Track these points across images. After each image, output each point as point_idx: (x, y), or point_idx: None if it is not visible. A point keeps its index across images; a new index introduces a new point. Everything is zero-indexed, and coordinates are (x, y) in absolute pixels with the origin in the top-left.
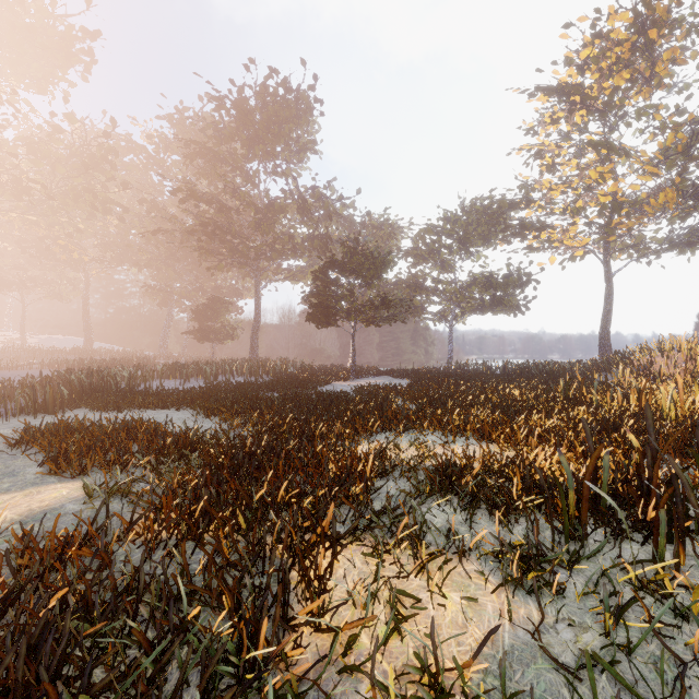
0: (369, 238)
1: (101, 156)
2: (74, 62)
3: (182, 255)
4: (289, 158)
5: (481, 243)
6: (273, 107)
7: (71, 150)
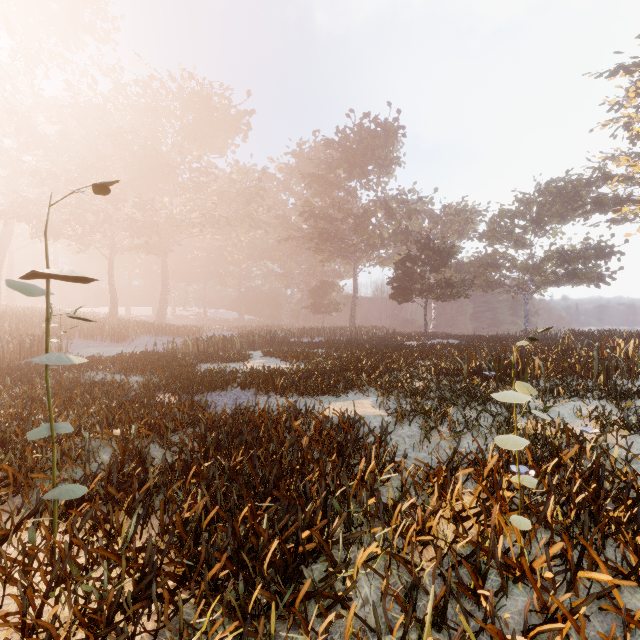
0: (438, 235)
1: (255, 193)
2: (239, 132)
3: (301, 250)
4: (379, 173)
5: (557, 220)
6: (367, 140)
7: (239, 192)
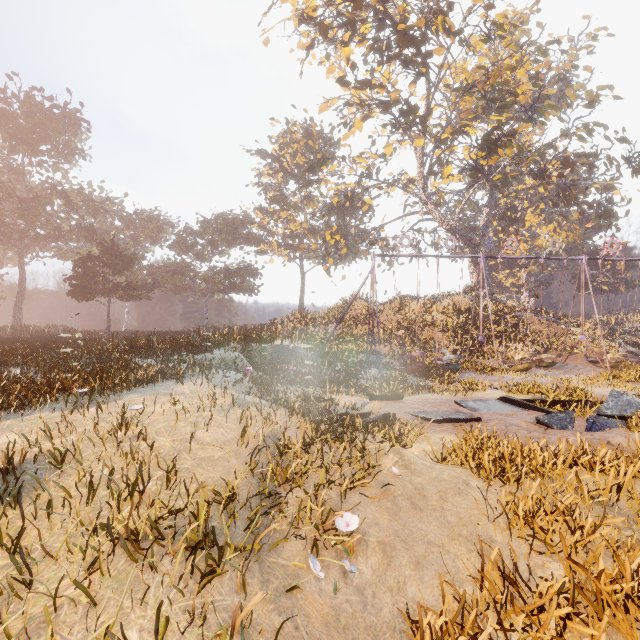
0: (122, 241)
1: None
2: None
3: None
4: (57, 158)
5: (226, 244)
6: (39, 117)
7: None
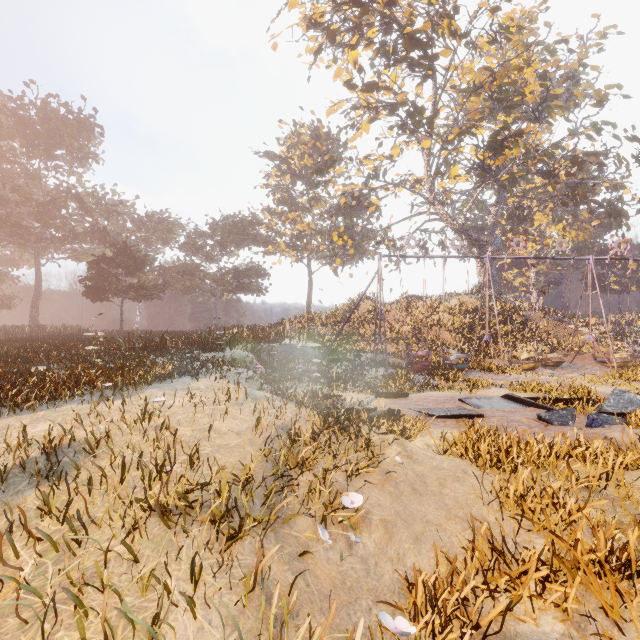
0: (134, 243)
1: None
2: None
3: None
4: (72, 162)
5: (235, 245)
6: (55, 123)
7: None
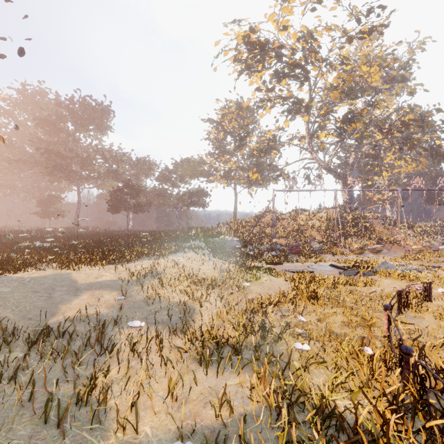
0: (134, 180)
1: None
2: None
3: (26, 168)
4: (97, 132)
5: (189, 177)
6: (89, 111)
7: None
